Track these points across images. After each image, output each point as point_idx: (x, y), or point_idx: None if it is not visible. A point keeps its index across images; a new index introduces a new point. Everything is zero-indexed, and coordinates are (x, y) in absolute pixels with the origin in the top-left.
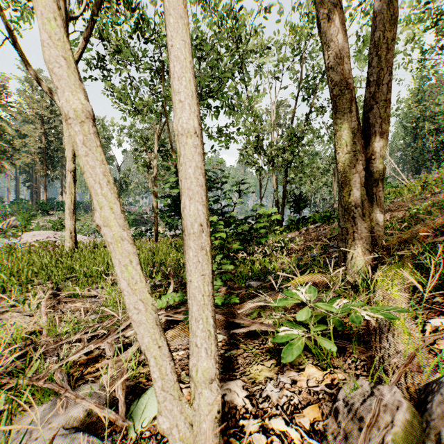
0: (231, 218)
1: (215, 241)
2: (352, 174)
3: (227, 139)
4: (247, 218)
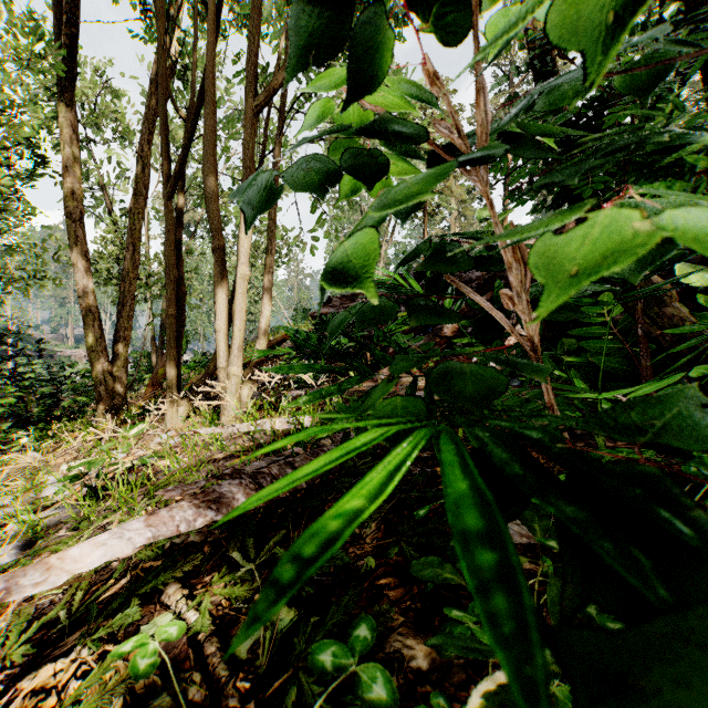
0: (29, 381)
1: (0, 409)
2: (98, 364)
3: (28, 285)
4: (55, 379)
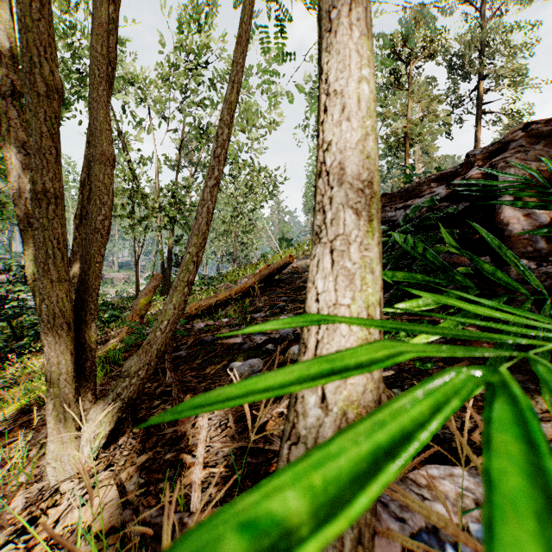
0: (12, 310)
1: None
2: None
3: None
4: None
